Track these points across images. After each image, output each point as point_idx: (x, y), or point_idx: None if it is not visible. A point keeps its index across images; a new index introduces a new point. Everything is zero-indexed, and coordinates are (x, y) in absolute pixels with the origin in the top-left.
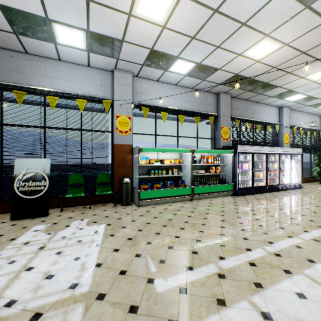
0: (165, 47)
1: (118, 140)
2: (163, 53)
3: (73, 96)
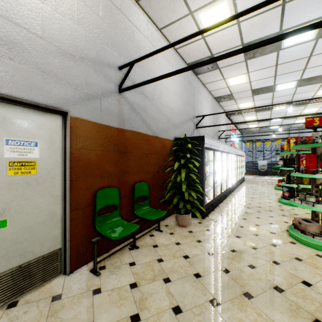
0: None
1: None
2: None
3: (273, 140)
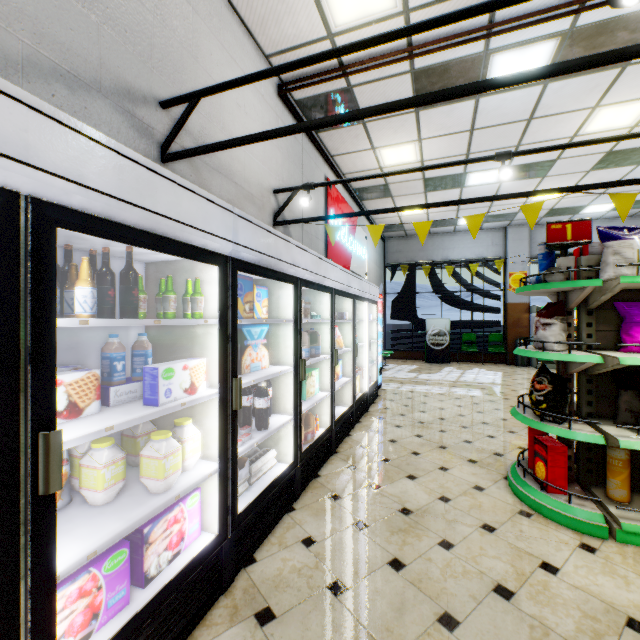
0: (568, 205)
1: (511, 299)
2: (566, 208)
3: (466, 261)
